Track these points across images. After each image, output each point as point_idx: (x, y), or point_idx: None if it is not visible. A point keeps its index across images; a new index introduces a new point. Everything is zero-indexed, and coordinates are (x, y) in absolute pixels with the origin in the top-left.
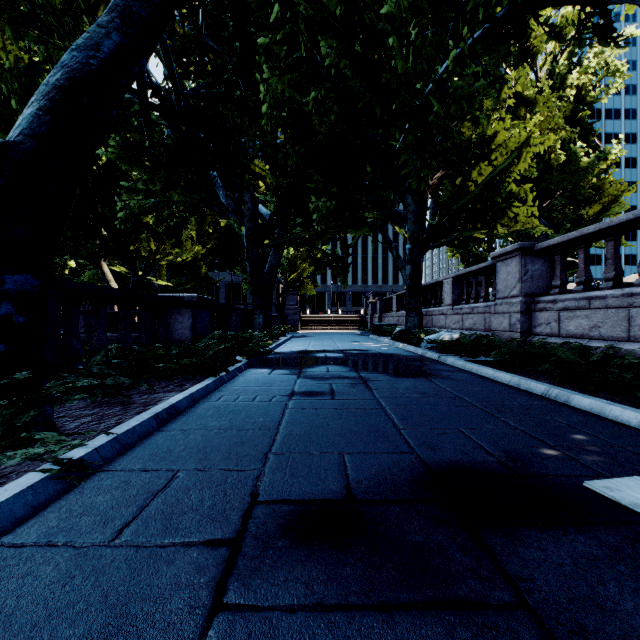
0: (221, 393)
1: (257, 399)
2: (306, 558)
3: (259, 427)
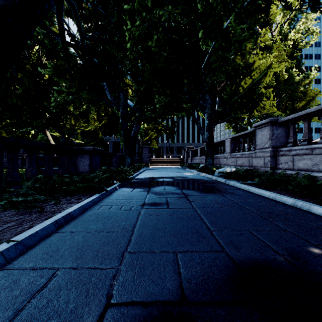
0: (102, 204)
1: (122, 208)
2: None
3: (121, 229)
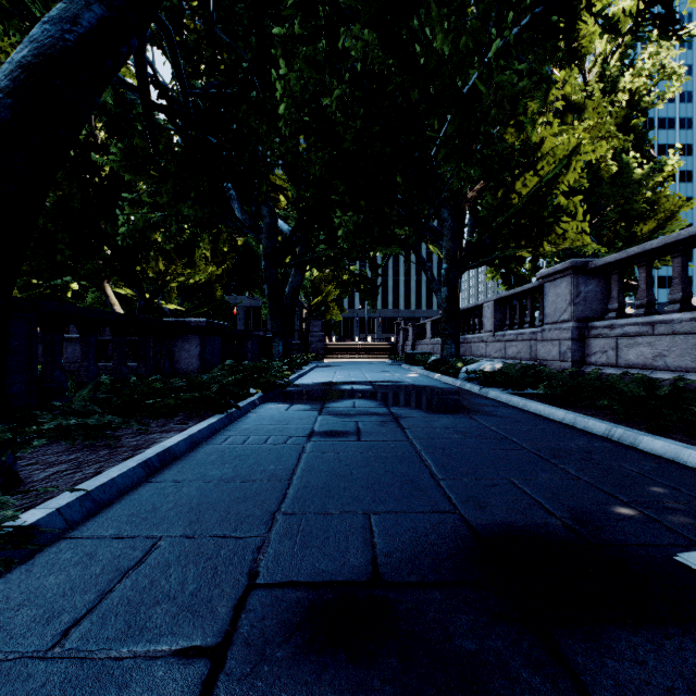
0: (228, 433)
1: (270, 441)
2: (314, 679)
3: (268, 477)
